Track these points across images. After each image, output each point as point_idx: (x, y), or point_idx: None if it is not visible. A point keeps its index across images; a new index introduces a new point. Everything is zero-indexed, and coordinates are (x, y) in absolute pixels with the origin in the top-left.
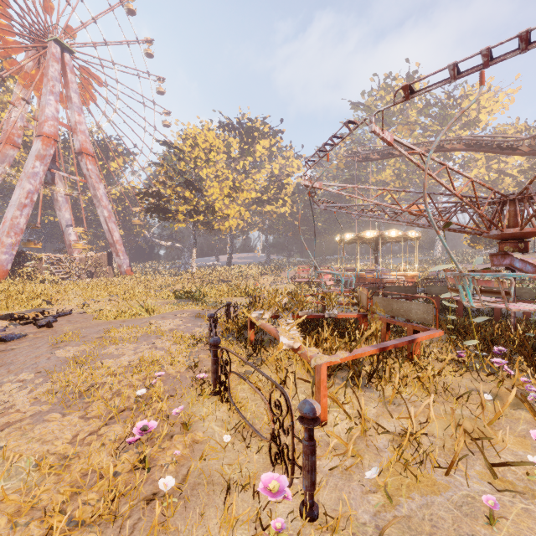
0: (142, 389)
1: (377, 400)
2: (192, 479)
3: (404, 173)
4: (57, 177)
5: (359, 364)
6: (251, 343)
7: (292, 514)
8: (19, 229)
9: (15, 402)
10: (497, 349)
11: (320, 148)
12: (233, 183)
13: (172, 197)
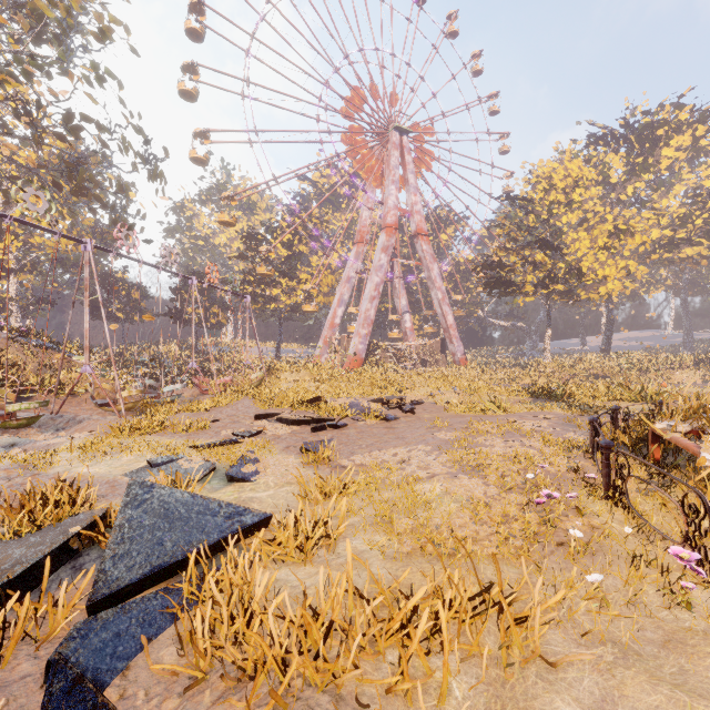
0: (530, 474)
1: None
2: (594, 546)
3: None
4: (395, 265)
5: None
6: (654, 461)
7: (709, 603)
8: (370, 321)
9: (430, 462)
10: None
11: None
12: (613, 227)
13: (518, 264)
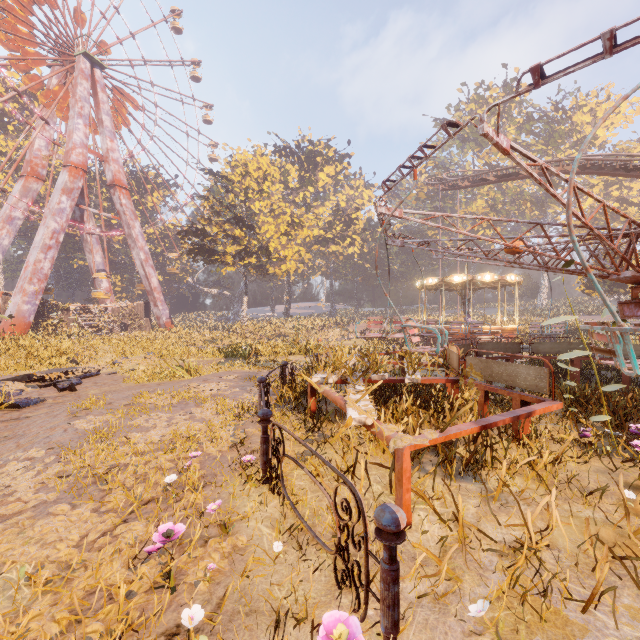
0: (172, 475)
1: (476, 495)
2: (230, 604)
3: (499, 204)
4: (86, 214)
5: (451, 446)
6: (312, 415)
7: None
8: (43, 275)
9: (17, 487)
10: (634, 427)
11: (399, 168)
12: (291, 219)
13: (219, 235)
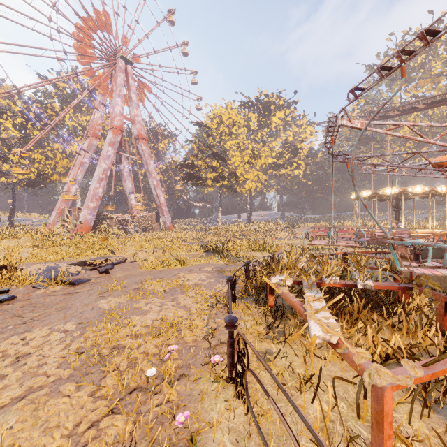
0: (152, 369)
1: None
2: None
3: (425, 128)
4: (123, 158)
5: None
6: (271, 311)
7: None
8: (98, 197)
9: (48, 359)
10: None
11: (352, 93)
12: (252, 152)
13: (203, 166)
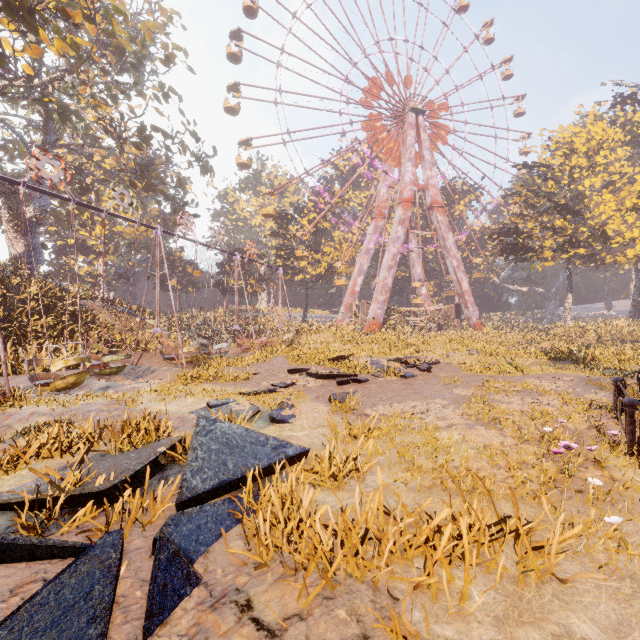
0: (548, 428)
1: None
2: (614, 496)
3: None
4: (411, 236)
5: None
6: None
7: None
8: (388, 288)
9: (447, 414)
10: None
11: None
12: None
13: (535, 230)
